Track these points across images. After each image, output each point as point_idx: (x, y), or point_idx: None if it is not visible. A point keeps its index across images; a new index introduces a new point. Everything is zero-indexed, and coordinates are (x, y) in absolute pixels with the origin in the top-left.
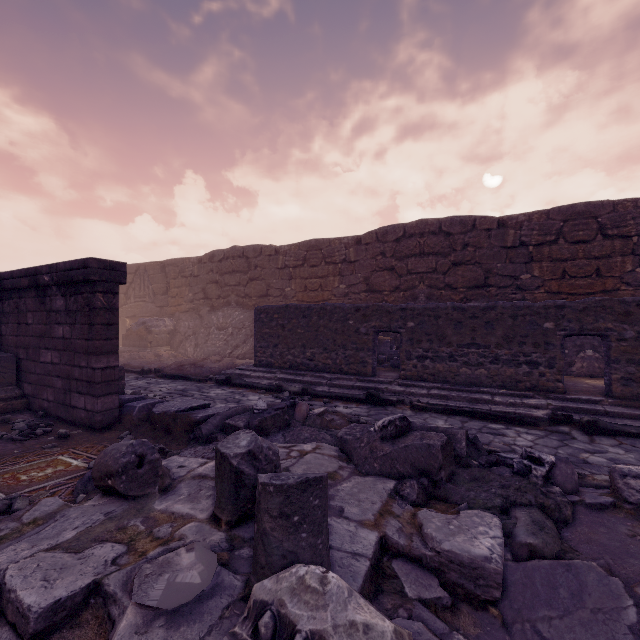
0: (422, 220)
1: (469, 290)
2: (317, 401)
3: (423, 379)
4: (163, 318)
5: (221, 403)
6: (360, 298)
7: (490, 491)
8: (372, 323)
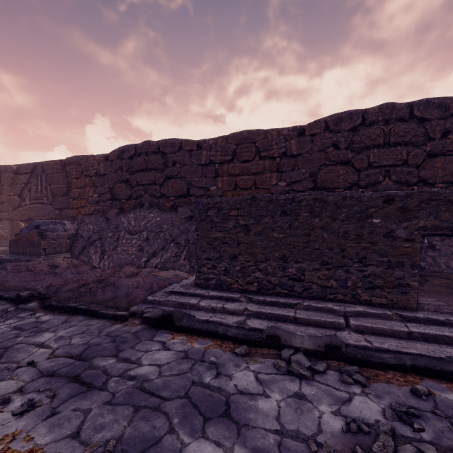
0: (388, 104)
1: (450, 185)
2: (387, 384)
3: None
4: (62, 221)
5: (190, 432)
6: None
7: None
8: (420, 222)
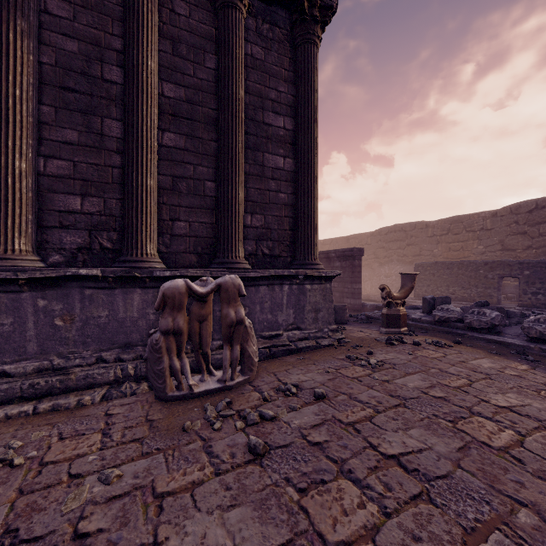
0: None
1: None
2: None
3: (536, 307)
4: None
5: None
6: (495, 255)
7: (513, 320)
8: (497, 272)
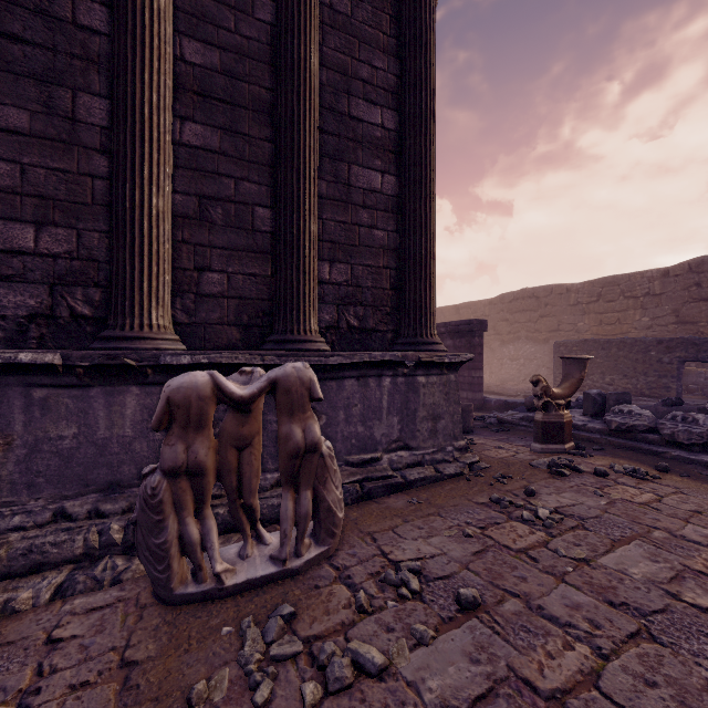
0: None
1: None
2: None
3: None
4: None
5: None
6: (667, 330)
7: None
8: (676, 354)
